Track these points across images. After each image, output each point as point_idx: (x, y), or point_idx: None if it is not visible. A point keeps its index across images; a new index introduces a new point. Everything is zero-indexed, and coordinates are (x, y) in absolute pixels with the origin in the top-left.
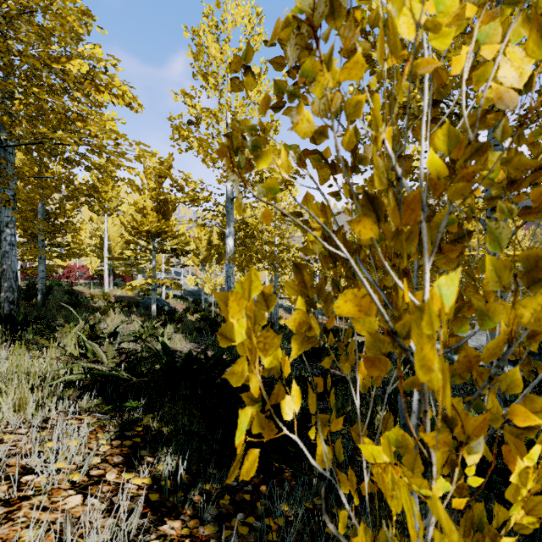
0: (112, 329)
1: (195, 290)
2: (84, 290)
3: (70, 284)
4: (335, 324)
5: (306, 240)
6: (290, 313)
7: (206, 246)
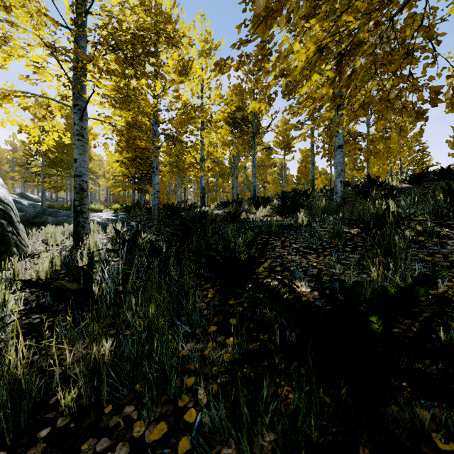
0: None
1: None
2: None
3: None
4: None
5: None
6: None
7: None
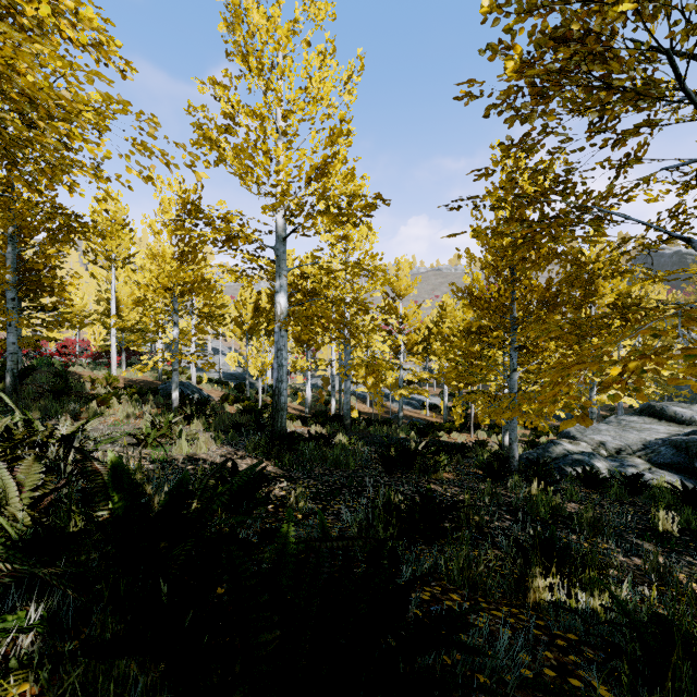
0: (75, 428)
1: (238, 372)
2: (84, 371)
3: (66, 364)
4: (424, 417)
5: (386, 304)
6: (364, 403)
7: (252, 313)
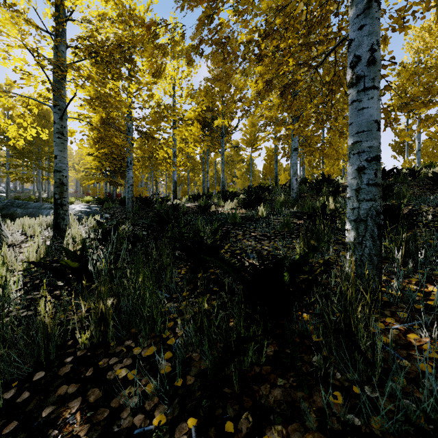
0: None
1: None
2: None
3: None
4: None
5: None
6: None
7: None
